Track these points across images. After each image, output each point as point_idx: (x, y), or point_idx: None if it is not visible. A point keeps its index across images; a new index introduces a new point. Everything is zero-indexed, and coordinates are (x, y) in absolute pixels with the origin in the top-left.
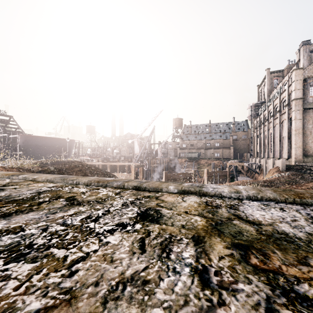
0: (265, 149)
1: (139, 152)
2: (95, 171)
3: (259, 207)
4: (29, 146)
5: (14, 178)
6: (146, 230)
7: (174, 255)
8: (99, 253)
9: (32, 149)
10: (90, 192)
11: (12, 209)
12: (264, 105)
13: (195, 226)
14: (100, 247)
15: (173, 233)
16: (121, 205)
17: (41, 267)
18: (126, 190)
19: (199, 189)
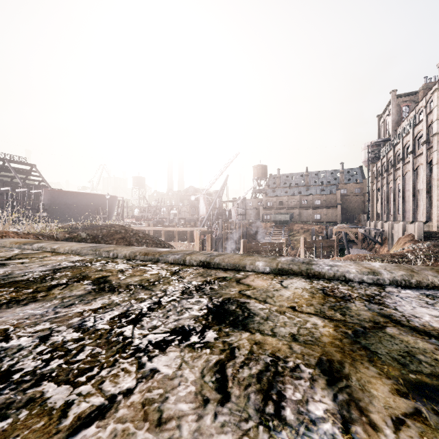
0: (390, 209)
1: (205, 213)
2: (144, 240)
3: (421, 301)
4: (56, 205)
5: (26, 248)
6: (226, 343)
7: (292, 409)
8: (134, 397)
9: (59, 209)
10: (132, 271)
11: (5, 297)
12: (388, 144)
13: (318, 338)
14: (139, 382)
15: (279, 353)
16: (180, 292)
17: (9, 435)
18: (188, 268)
19: (306, 266)
